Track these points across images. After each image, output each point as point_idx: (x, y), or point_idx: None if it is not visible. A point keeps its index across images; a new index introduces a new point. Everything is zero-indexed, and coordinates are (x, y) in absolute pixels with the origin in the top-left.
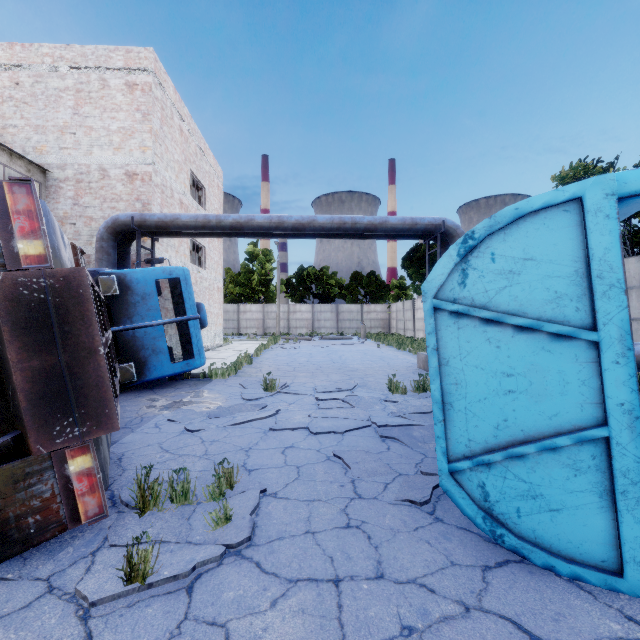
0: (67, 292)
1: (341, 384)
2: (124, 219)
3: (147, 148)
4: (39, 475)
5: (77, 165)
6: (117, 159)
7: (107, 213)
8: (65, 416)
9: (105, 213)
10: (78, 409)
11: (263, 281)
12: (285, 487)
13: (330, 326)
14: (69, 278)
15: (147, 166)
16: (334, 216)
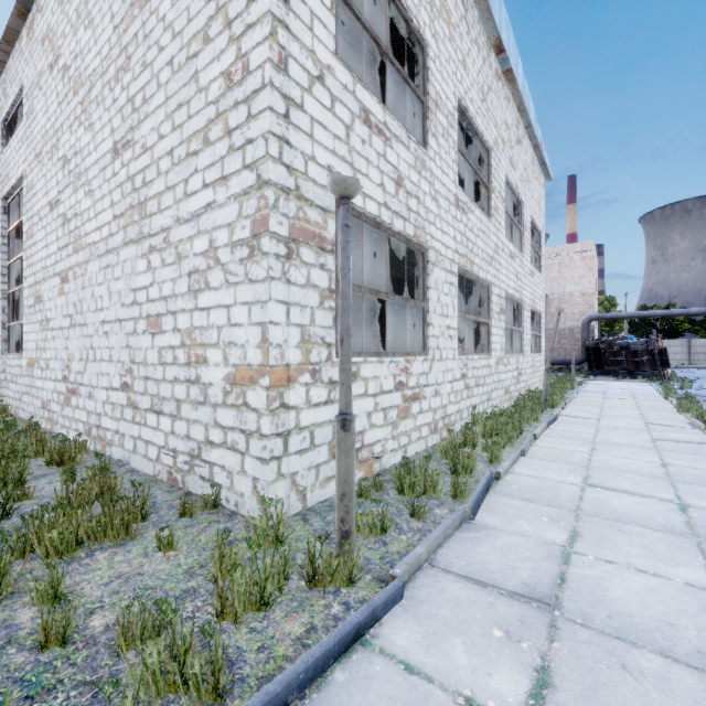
0: (664, 350)
1: (705, 378)
2: (594, 317)
3: (591, 282)
4: (661, 372)
5: (559, 293)
6: (577, 288)
7: (572, 310)
8: (664, 365)
9: (571, 311)
10: (665, 365)
11: (608, 322)
12: (698, 382)
13: (680, 358)
14: (664, 348)
15: (591, 290)
16: (700, 309)
